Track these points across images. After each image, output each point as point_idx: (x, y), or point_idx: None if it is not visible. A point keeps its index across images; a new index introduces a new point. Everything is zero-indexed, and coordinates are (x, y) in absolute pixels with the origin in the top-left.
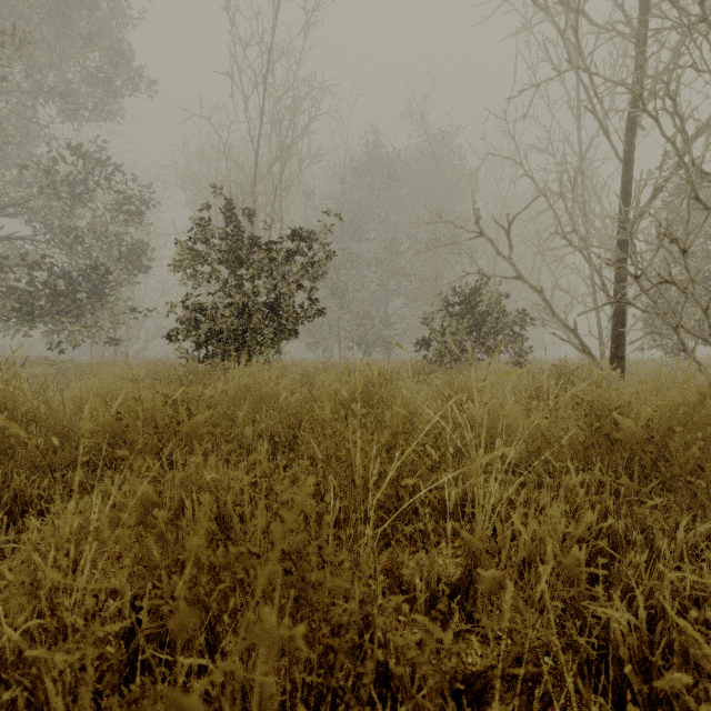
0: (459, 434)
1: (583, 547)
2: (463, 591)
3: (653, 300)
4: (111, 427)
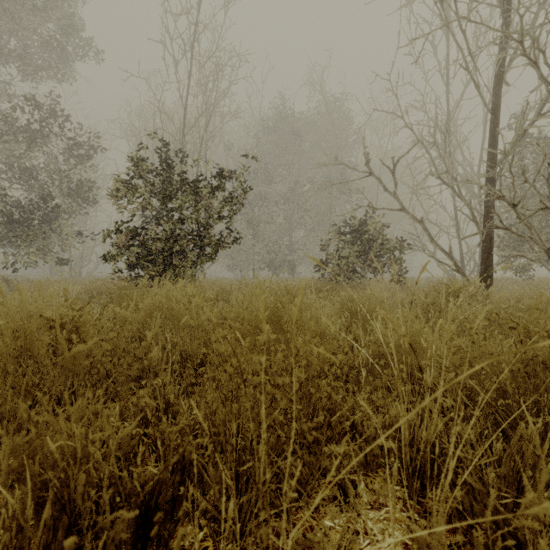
0: (389, 371)
1: None
2: None
3: (528, 226)
4: None
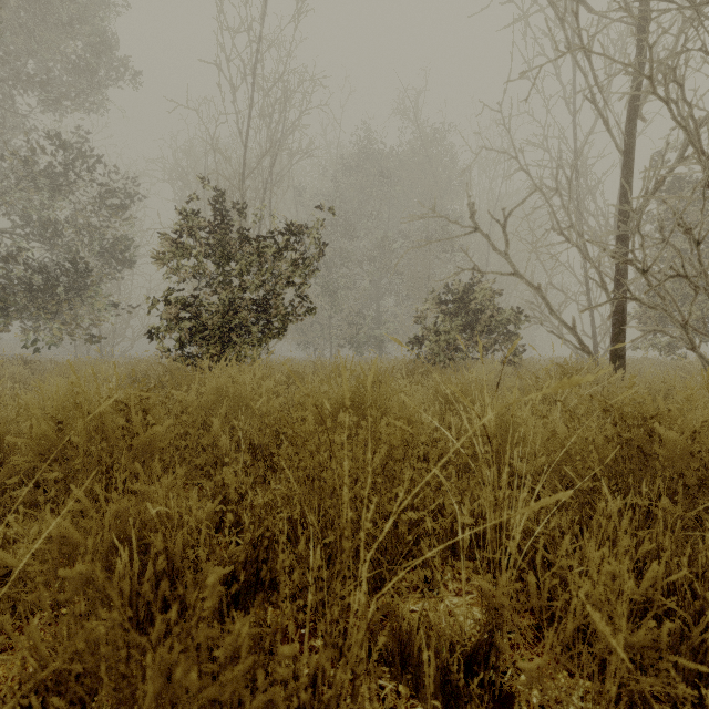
0: (470, 450)
1: (665, 625)
2: (482, 657)
3: (661, 296)
4: (49, 440)
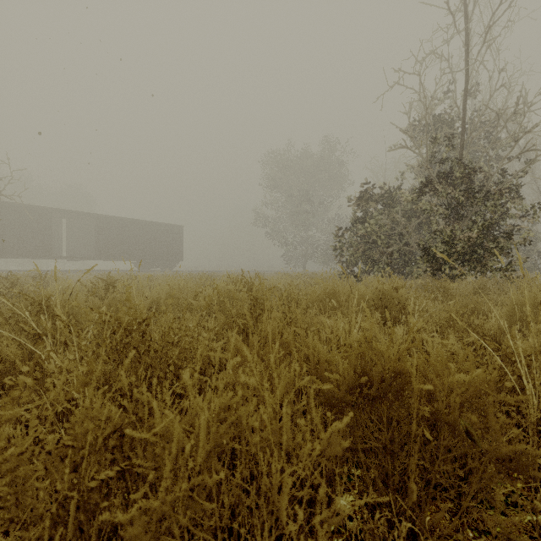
0: None
1: None
2: None
3: None
4: None
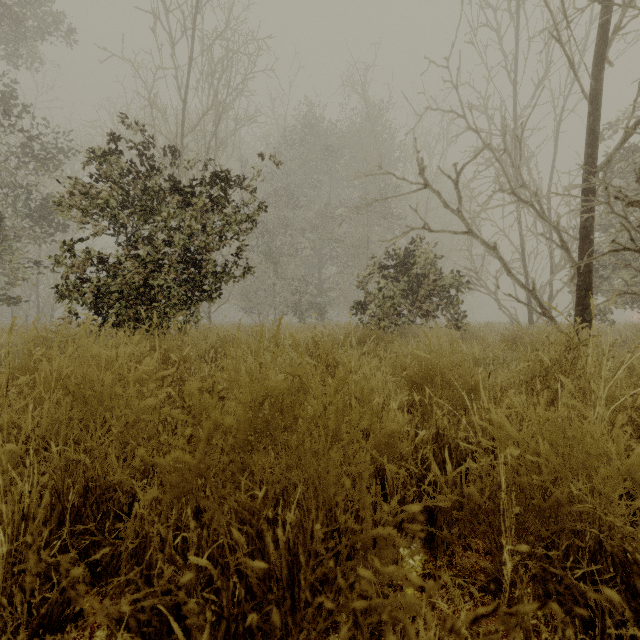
0: None
1: None
2: None
3: None
4: None
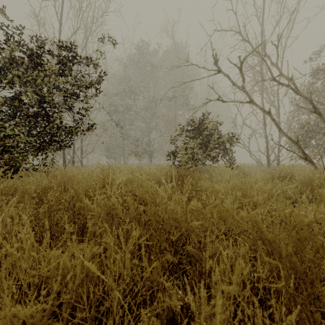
0: None
1: None
2: None
3: None
4: None
